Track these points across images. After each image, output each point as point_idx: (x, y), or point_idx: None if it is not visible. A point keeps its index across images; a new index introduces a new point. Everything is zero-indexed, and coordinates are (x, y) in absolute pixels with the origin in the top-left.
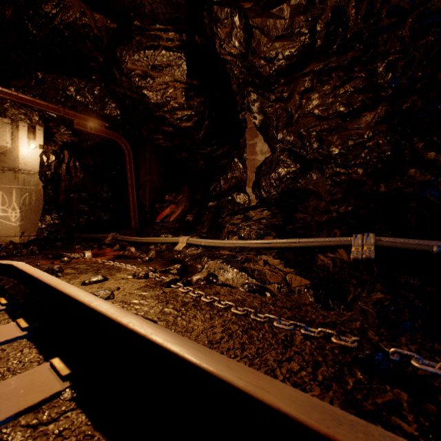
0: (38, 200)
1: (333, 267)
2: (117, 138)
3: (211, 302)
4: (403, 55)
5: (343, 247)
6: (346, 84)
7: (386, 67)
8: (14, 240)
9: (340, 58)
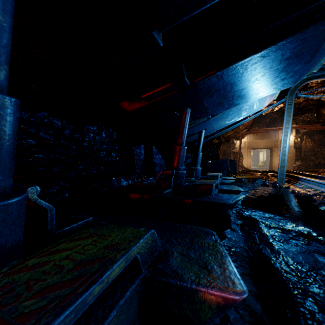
0: (293, 156)
1: None
2: None
3: None
4: None
5: None
6: None
7: None
8: None
9: None
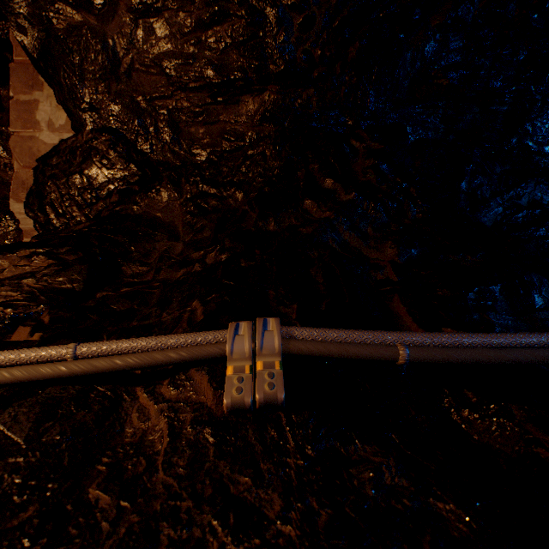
0: None
1: (169, 450)
2: None
3: None
4: (302, 2)
5: (205, 363)
6: (219, 25)
7: (279, 16)
8: None
9: None
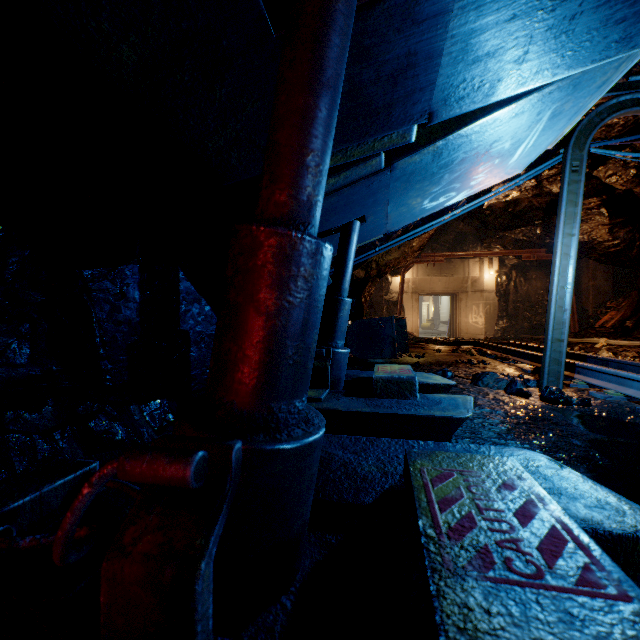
0: (494, 310)
1: None
2: None
3: None
4: None
5: None
6: None
7: None
8: (480, 337)
9: None
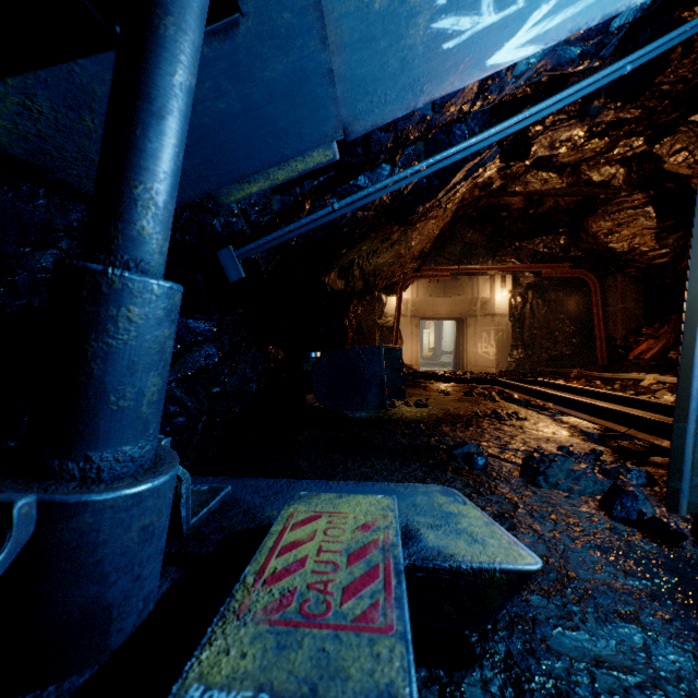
0: (507, 337)
1: None
2: (581, 275)
3: None
4: None
5: None
6: None
7: None
8: (491, 371)
9: None
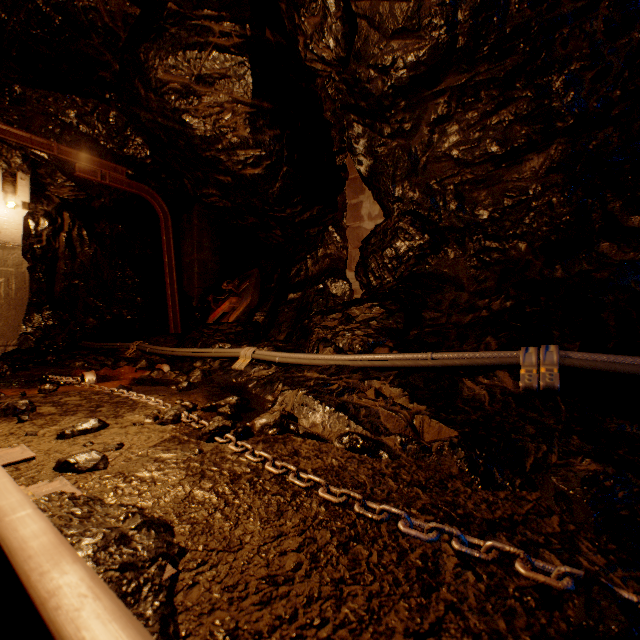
0: (21, 289)
1: (490, 401)
2: (146, 194)
3: (282, 475)
4: (593, 62)
5: (505, 368)
6: (503, 109)
7: (565, 82)
8: None
9: (494, 68)
